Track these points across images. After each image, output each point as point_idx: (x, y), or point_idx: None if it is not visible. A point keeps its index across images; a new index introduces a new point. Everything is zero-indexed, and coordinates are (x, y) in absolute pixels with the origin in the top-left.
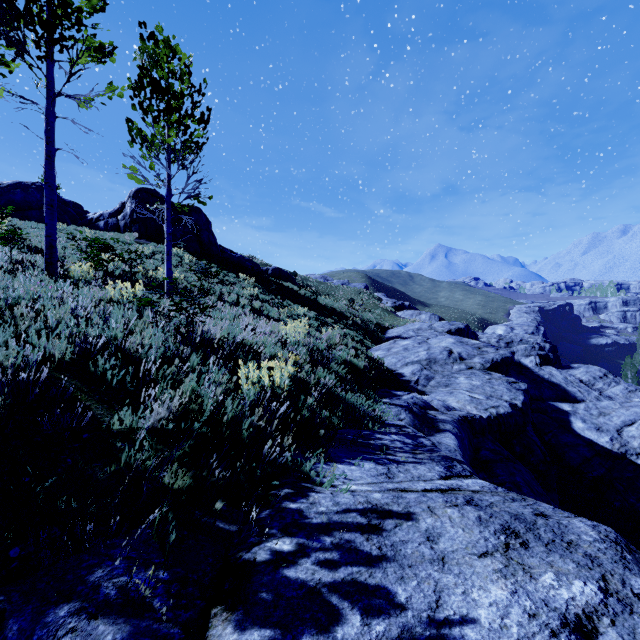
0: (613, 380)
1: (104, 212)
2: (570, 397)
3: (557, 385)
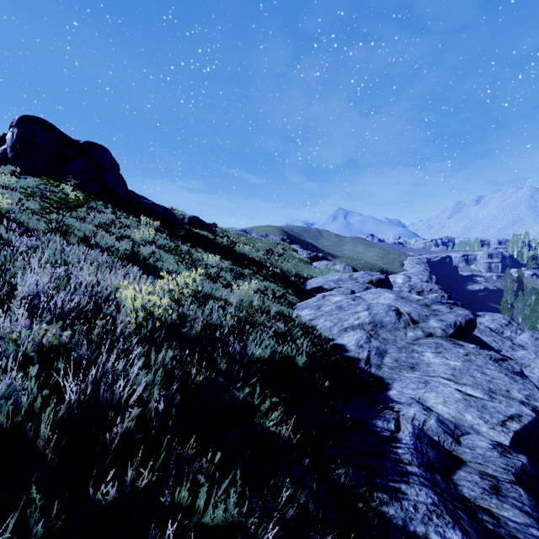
0: (518, 327)
1: None
2: (487, 347)
3: (472, 335)
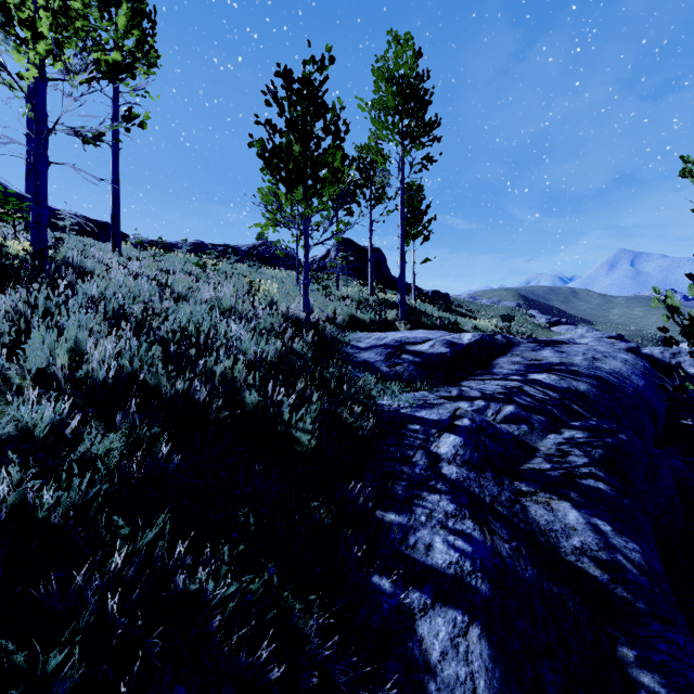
0: None
1: (315, 257)
2: None
3: None
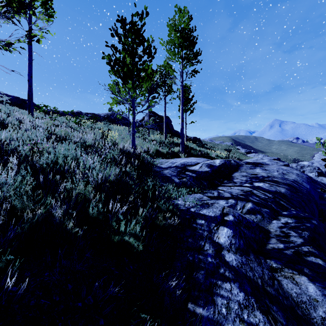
0: None
1: (137, 120)
2: None
3: (323, 183)
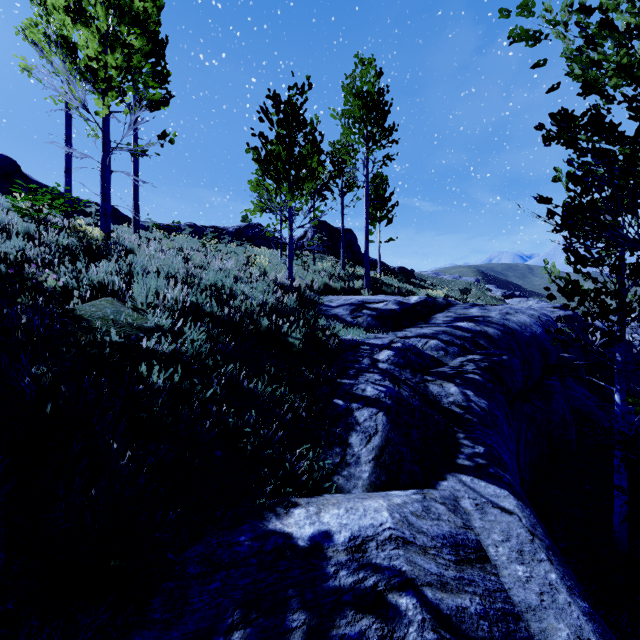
0: None
1: (294, 238)
2: None
3: None
